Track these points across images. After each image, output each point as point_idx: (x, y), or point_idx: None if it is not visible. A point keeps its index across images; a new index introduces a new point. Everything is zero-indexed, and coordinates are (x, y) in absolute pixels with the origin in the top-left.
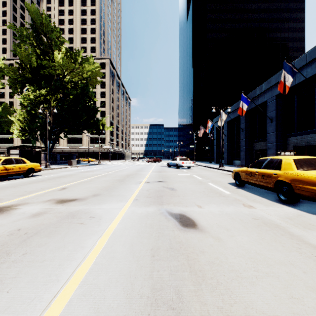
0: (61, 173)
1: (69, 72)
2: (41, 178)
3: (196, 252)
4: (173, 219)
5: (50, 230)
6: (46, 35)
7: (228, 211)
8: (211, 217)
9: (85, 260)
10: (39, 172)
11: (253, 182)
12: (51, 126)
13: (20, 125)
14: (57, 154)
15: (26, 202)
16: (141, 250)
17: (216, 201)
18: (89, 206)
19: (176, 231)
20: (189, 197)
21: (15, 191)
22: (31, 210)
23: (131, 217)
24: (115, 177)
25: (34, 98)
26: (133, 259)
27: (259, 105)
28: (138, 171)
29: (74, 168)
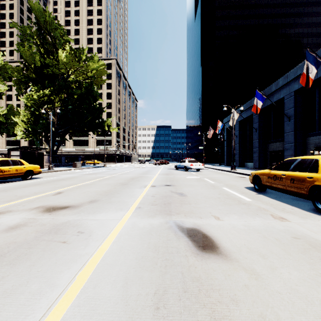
0: (63, 175)
1: (74, 71)
2: (40, 181)
3: (225, 300)
4: (185, 237)
5: (19, 252)
6: (50, 34)
7: (256, 225)
8: (235, 233)
9: (48, 315)
10: (41, 174)
11: (278, 187)
12: (55, 127)
13: (24, 126)
14: (62, 156)
15: (9, 210)
16: (139, 294)
17: (236, 211)
18: (81, 215)
19: (190, 258)
20: (202, 204)
21: (3, 196)
22: (10, 220)
23: (130, 234)
24: (119, 179)
25: (37, 98)
26: (125, 316)
27: (275, 103)
28: (144, 173)
29: (78, 170)
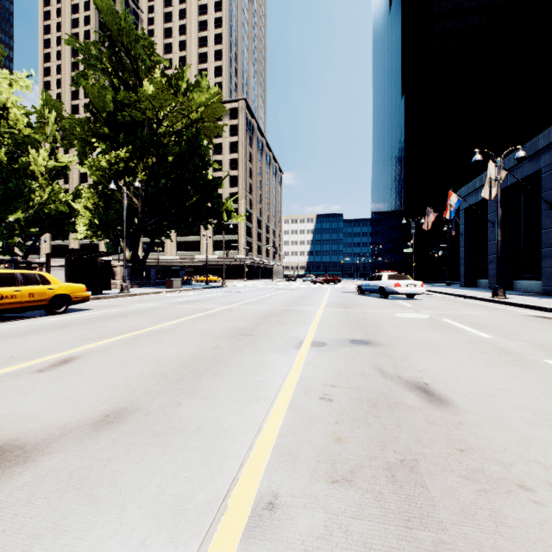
0: (135, 304)
1: (168, 114)
2: (76, 318)
3: None
4: None
5: None
6: (129, 52)
7: None
8: None
9: None
10: (98, 302)
11: None
12: (138, 218)
13: (88, 217)
14: (151, 269)
15: None
16: None
17: None
18: None
19: None
20: None
21: None
22: None
23: None
24: (237, 318)
25: (108, 166)
26: None
27: None
28: (295, 302)
29: (173, 293)
